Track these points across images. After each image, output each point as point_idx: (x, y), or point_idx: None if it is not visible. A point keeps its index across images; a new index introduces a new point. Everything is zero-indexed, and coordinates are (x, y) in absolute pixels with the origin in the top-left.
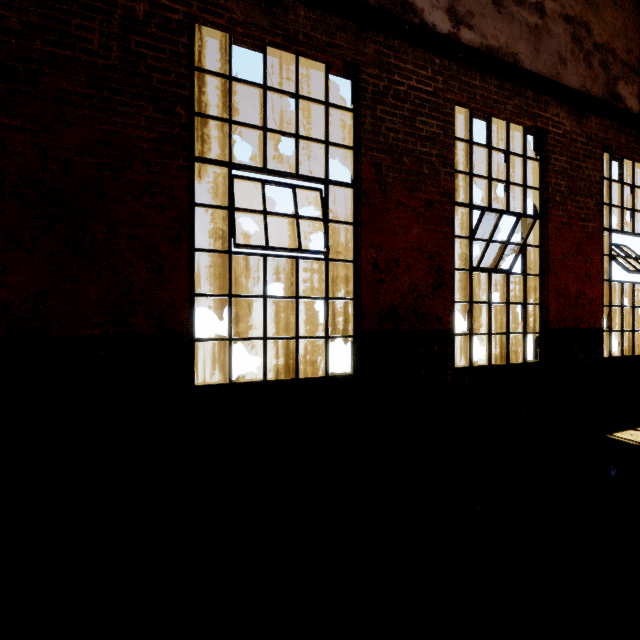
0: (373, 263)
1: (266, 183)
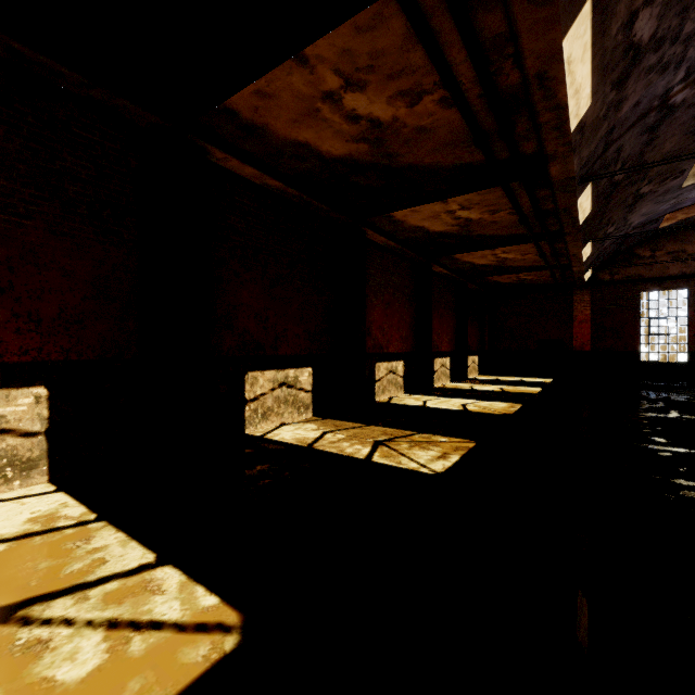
0: (693, 335)
1: (659, 319)
